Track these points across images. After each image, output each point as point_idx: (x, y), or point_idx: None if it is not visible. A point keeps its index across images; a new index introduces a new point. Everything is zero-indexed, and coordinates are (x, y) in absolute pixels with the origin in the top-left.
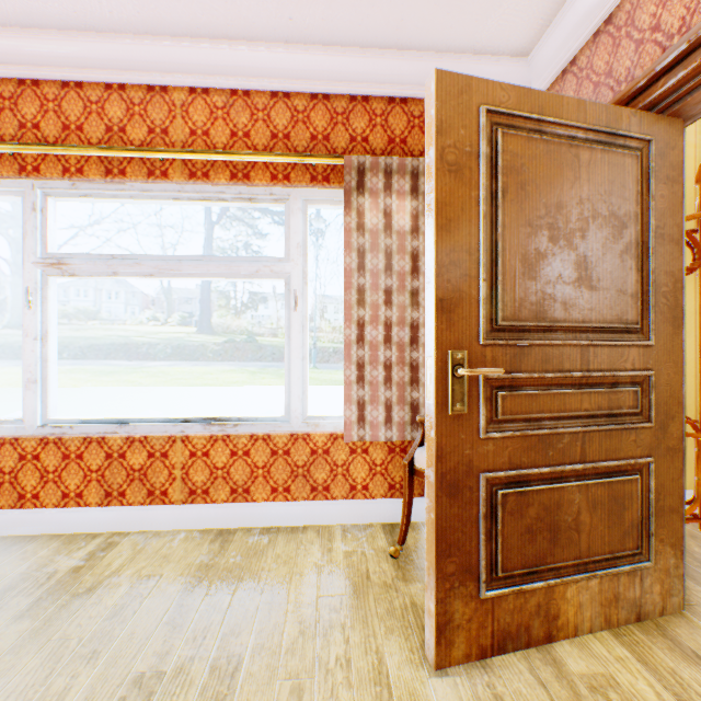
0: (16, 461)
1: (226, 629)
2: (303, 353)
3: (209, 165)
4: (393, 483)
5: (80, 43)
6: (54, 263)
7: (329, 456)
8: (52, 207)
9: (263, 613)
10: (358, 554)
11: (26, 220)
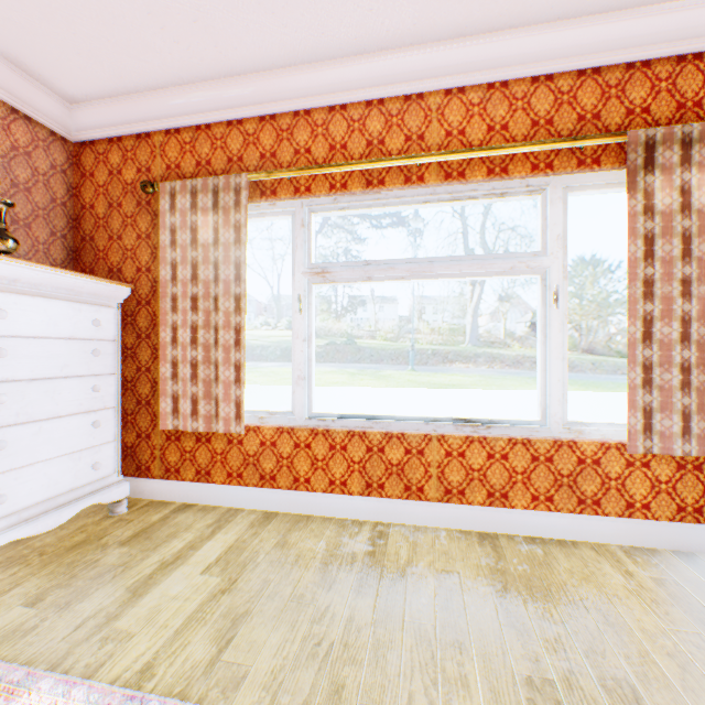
0: (291, 448)
1: (581, 645)
2: (561, 353)
3: (464, 164)
4: (682, 505)
5: (350, 67)
6: (318, 272)
7: (598, 467)
8: (313, 222)
9: (611, 636)
10: (672, 584)
11: (296, 236)
